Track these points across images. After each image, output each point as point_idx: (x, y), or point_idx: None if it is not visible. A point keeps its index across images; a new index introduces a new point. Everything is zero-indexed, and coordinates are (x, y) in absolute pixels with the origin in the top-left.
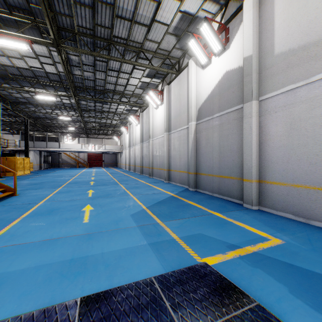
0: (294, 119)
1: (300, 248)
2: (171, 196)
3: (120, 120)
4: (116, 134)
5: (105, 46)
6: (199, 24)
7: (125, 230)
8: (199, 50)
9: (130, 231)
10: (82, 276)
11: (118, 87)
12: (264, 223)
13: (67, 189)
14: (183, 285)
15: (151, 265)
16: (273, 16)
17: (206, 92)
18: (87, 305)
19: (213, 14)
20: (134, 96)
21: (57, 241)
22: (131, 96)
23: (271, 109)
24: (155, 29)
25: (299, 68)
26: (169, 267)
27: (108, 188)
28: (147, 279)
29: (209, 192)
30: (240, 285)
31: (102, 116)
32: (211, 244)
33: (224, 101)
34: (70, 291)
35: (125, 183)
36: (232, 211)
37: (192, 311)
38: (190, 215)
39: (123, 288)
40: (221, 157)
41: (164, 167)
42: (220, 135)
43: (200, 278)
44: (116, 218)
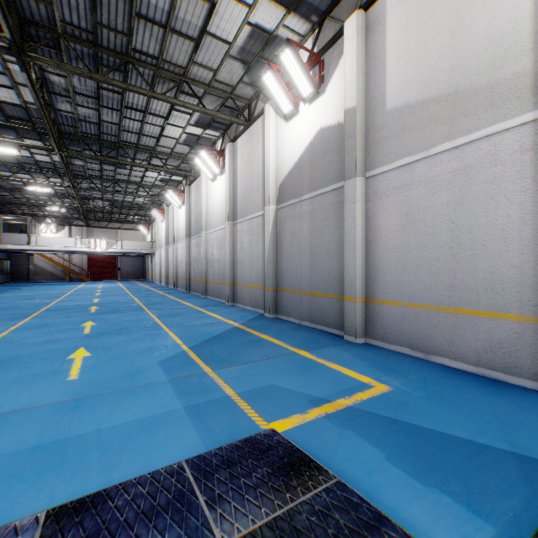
0: (411, 208)
1: (412, 396)
2: (235, 327)
3: (150, 197)
4: (144, 221)
5: (118, 65)
6: (279, 49)
7: (146, 387)
8: (280, 90)
9: (155, 389)
10: (55, 474)
11: (145, 139)
12: (370, 362)
13: (41, 322)
14: (232, 467)
15: (183, 442)
16: (385, 53)
17: (290, 158)
18: (58, 521)
19: (301, 36)
20: (174, 157)
21: (10, 417)
22: (168, 157)
23: (382, 191)
24: (207, 47)
25: (417, 133)
26: (214, 442)
27: (123, 317)
28: (173, 466)
29: (295, 320)
30: (320, 457)
31: (116, 189)
32: (286, 400)
33: (317, 176)
34: (27, 502)
35: (156, 308)
36: (326, 347)
37: (239, 505)
38: (261, 356)
39: (129, 484)
40: (313, 263)
41: (225, 280)
42: (311, 228)
43: (261, 454)
44: (133, 368)
